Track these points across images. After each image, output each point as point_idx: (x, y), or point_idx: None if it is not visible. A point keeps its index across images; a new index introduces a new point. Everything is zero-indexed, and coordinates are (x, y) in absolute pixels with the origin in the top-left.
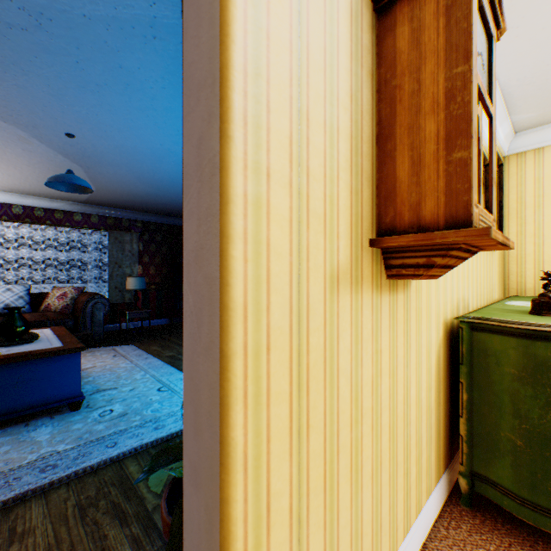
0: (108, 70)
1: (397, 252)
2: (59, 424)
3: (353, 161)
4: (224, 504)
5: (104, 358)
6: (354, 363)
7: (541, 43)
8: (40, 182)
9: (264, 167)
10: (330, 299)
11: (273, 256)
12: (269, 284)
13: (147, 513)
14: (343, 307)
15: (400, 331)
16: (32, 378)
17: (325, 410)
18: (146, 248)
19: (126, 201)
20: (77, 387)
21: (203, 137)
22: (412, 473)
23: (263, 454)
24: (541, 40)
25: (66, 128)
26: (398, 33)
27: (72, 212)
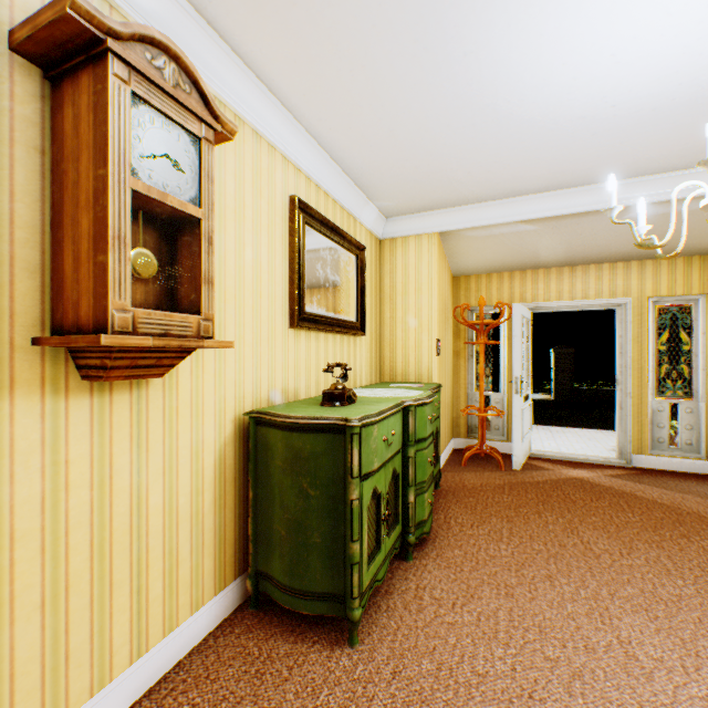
0: None
1: (80, 352)
2: None
3: None
4: None
5: None
6: None
7: (357, 141)
8: None
9: None
10: None
11: None
12: None
13: None
14: None
15: (123, 436)
16: None
17: None
18: None
19: None
20: None
21: None
22: (156, 589)
23: None
24: (355, 138)
25: None
26: (67, 113)
27: None
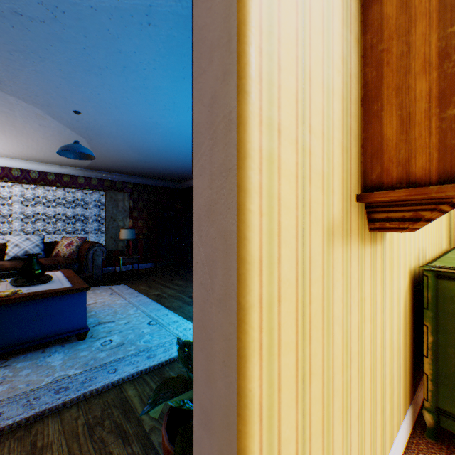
0: (109, 54)
1: (381, 207)
2: (69, 351)
3: (344, 121)
4: (241, 454)
5: (103, 296)
6: (344, 311)
7: None
8: (52, 152)
9: (276, 123)
10: (326, 251)
11: (282, 211)
12: (280, 237)
13: (145, 434)
14: (337, 259)
15: (378, 280)
16: (47, 313)
17: (323, 356)
18: (135, 205)
19: (120, 166)
20: (83, 321)
21: (216, 95)
22: (387, 410)
23: (274, 403)
24: None
25: (74, 106)
26: None
27: (77, 176)
